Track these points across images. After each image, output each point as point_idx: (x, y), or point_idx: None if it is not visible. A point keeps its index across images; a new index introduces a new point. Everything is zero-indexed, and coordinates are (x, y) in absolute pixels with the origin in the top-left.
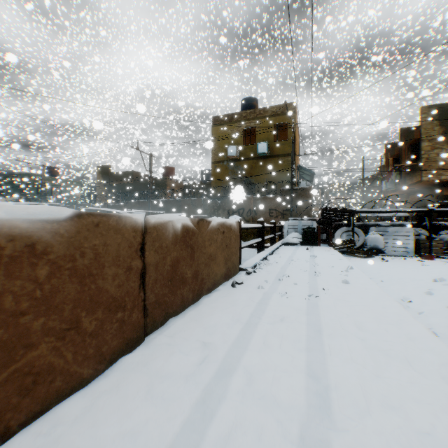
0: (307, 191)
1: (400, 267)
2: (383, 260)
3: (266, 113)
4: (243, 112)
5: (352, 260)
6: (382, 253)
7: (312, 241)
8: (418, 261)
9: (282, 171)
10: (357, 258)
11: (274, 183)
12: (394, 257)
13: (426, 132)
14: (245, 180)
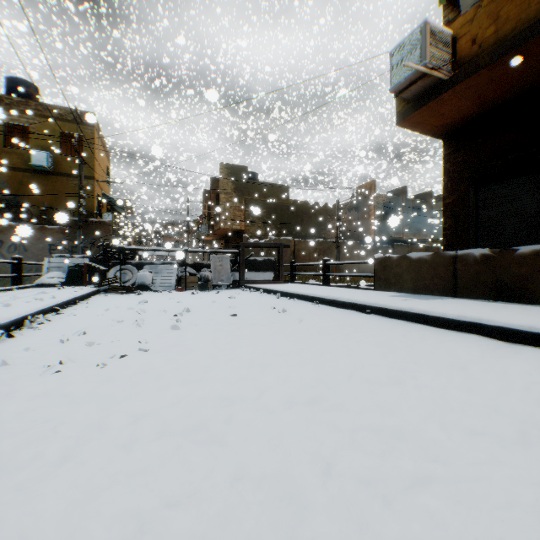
0: (107, 225)
1: (140, 297)
2: (140, 294)
3: (49, 112)
4: (6, 96)
5: (105, 296)
6: (149, 289)
7: (79, 281)
8: (169, 293)
9: (75, 197)
10: (115, 294)
11: (62, 210)
12: (155, 292)
13: (224, 186)
14: (10, 200)
